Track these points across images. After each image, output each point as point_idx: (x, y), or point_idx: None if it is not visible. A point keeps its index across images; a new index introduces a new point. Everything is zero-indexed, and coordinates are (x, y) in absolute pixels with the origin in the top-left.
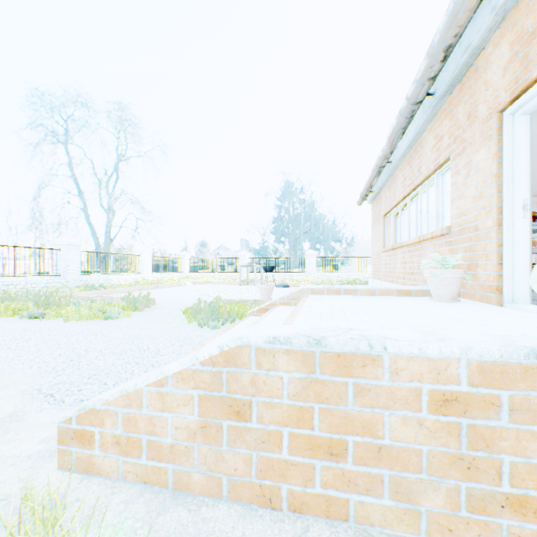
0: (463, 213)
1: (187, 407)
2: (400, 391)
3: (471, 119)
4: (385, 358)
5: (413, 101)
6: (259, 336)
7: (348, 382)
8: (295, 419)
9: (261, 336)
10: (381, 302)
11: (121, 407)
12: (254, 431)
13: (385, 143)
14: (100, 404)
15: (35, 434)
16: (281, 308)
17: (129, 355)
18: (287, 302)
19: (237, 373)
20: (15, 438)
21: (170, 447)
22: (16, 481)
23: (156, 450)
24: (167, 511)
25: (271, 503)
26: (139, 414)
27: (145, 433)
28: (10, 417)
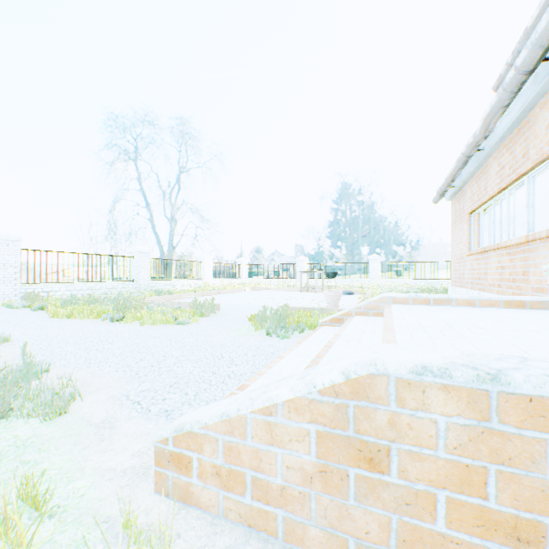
0: None
1: (301, 444)
2: None
3: None
4: None
5: (524, 69)
6: (400, 363)
7: (547, 439)
8: (457, 480)
9: (403, 363)
10: (490, 315)
11: (221, 433)
12: (393, 488)
13: (478, 126)
14: (198, 426)
15: (127, 445)
16: (358, 318)
17: (204, 363)
18: (364, 312)
19: (368, 409)
20: (109, 447)
21: (280, 489)
22: (115, 500)
23: (262, 489)
24: None
25: None
26: (242, 445)
27: (249, 467)
28: (103, 423)
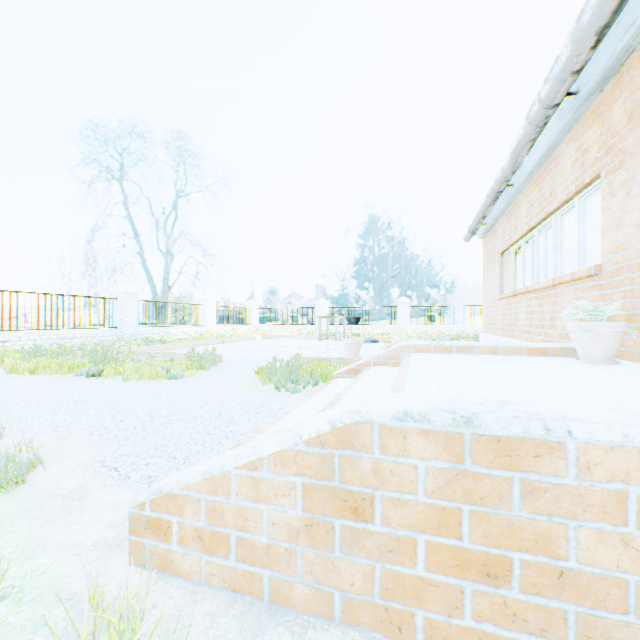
0: (621, 247)
1: (287, 498)
2: (593, 494)
3: (633, 122)
4: (569, 447)
5: (548, 103)
6: (384, 409)
7: (513, 477)
8: (435, 523)
9: (386, 409)
10: (509, 363)
11: (204, 493)
12: (377, 536)
13: (506, 160)
14: (178, 487)
15: (100, 516)
16: (376, 369)
17: (199, 423)
18: (383, 362)
19: (353, 458)
20: (78, 520)
21: (266, 548)
22: (82, 575)
23: (247, 550)
24: (264, 631)
25: (400, 633)
26: (226, 504)
27: (234, 528)
28: (71, 494)
